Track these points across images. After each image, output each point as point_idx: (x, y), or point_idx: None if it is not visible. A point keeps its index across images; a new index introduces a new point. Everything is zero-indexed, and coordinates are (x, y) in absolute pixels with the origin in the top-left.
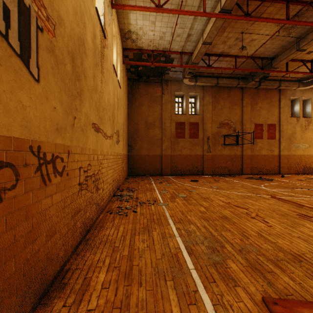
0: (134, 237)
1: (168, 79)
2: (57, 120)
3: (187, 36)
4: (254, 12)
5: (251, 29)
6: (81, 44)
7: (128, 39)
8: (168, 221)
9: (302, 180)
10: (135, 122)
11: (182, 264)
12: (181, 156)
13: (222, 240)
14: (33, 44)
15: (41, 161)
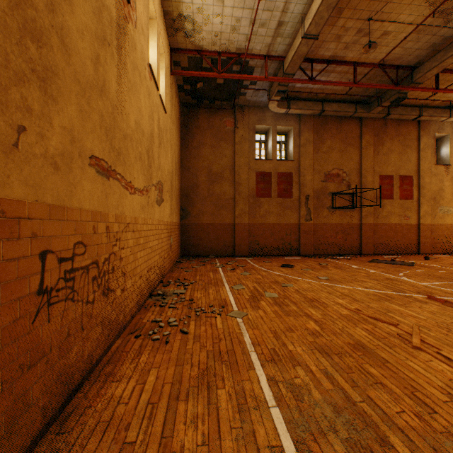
0: (176, 409)
1: (245, 105)
2: None
3: (277, 26)
4: None
5: (384, 13)
6: None
7: (178, 32)
8: (249, 357)
9: None
10: (192, 171)
11: None
12: (265, 226)
13: (376, 418)
14: None
15: None
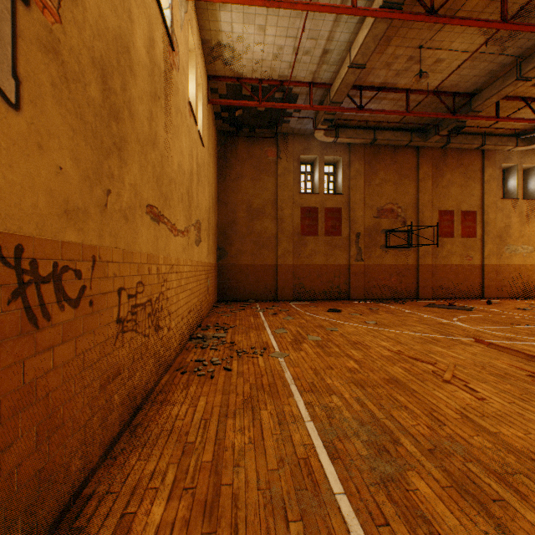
0: (226, 423)
1: (289, 133)
2: (67, 193)
3: (322, 53)
4: (443, 10)
5: (436, 41)
6: (122, 51)
7: (217, 60)
8: (289, 388)
9: (525, 310)
10: (230, 207)
11: (319, 483)
12: (311, 267)
13: (393, 428)
14: (2, 26)
15: (24, 278)
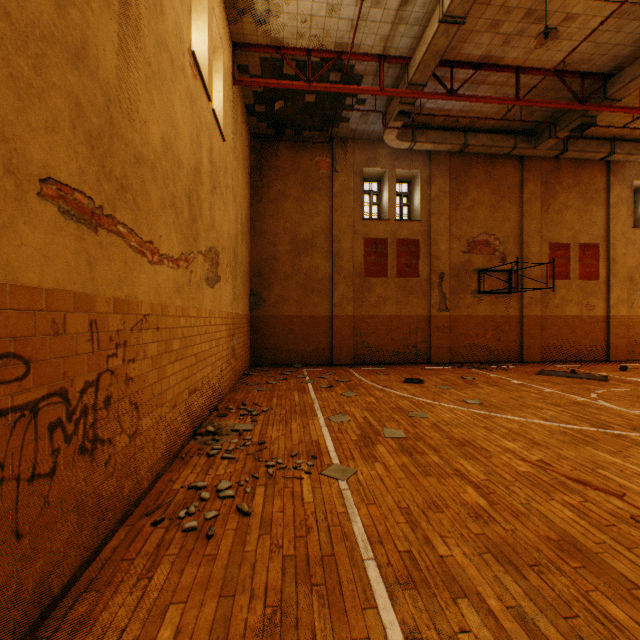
0: None
1: (348, 137)
2: None
3: (400, 4)
4: None
5: None
6: None
7: (245, 15)
8: (365, 573)
9: None
10: (269, 237)
11: None
12: (378, 320)
13: None
14: None
15: None
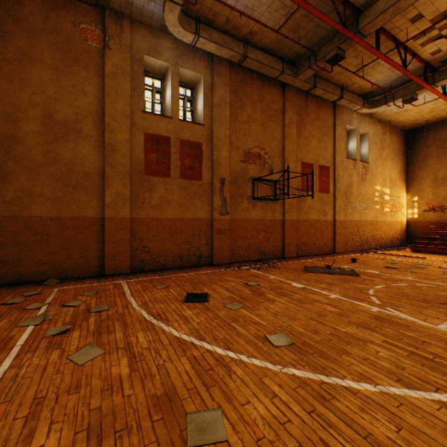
0: None
1: (125, 13)
2: None
3: None
4: None
5: None
6: None
7: None
8: None
9: (397, 269)
10: (4, 108)
11: None
12: (160, 223)
13: None
14: None
15: None
